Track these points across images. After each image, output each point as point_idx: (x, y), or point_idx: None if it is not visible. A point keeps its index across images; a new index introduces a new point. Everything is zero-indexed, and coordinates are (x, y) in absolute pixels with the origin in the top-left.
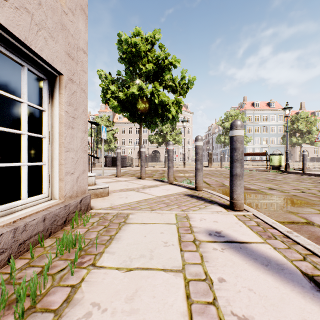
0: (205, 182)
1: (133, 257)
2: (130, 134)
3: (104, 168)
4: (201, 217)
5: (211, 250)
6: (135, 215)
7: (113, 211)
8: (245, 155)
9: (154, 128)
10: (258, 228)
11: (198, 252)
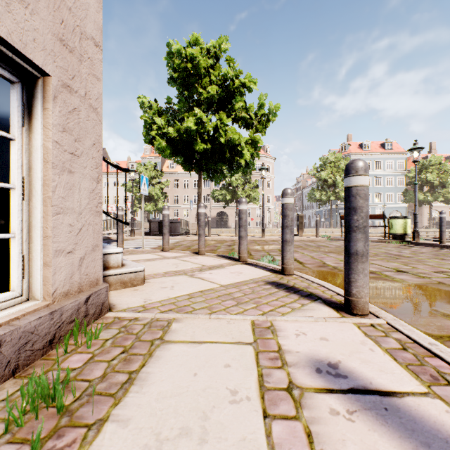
0: (296, 260)
1: (165, 436)
2: (185, 189)
3: (147, 237)
4: (297, 328)
5: (326, 416)
6: (182, 323)
7: (145, 315)
8: None
9: (219, 179)
10: (406, 356)
11: (301, 422)
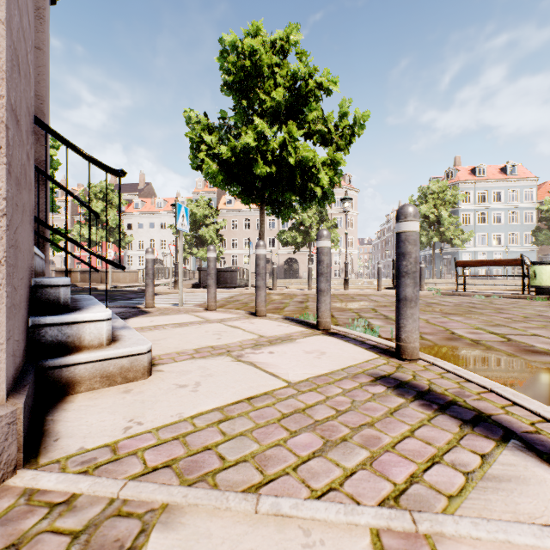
0: None
1: None
2: (246, 230)
3: (194, 290)
4: None
5: None
6: (176, 533)
7: (96, 487)
8: (473, 264)
9: (287, 215)
10: None
11: None
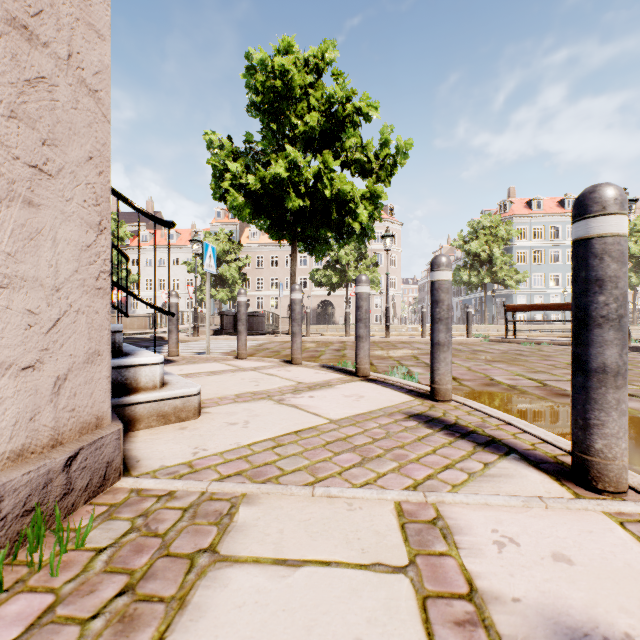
0: None
1: None
2: (273, 268)
3: (217, 338)
4: (494, 525)
5: None
6: (258, 507)
7: (189, 485)
8: (523, 309)
9: (322, 253)
10: None
11: None
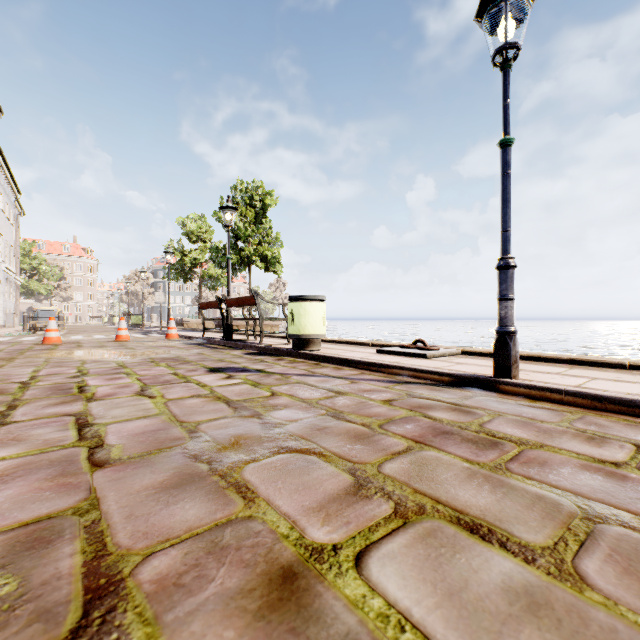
0: None
1: None
2: None
3: None
4: None
5: None
6: None
7: None
8: (94, 317)
9: (31, 296)
10: None
11: None
